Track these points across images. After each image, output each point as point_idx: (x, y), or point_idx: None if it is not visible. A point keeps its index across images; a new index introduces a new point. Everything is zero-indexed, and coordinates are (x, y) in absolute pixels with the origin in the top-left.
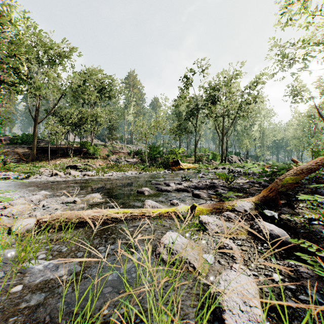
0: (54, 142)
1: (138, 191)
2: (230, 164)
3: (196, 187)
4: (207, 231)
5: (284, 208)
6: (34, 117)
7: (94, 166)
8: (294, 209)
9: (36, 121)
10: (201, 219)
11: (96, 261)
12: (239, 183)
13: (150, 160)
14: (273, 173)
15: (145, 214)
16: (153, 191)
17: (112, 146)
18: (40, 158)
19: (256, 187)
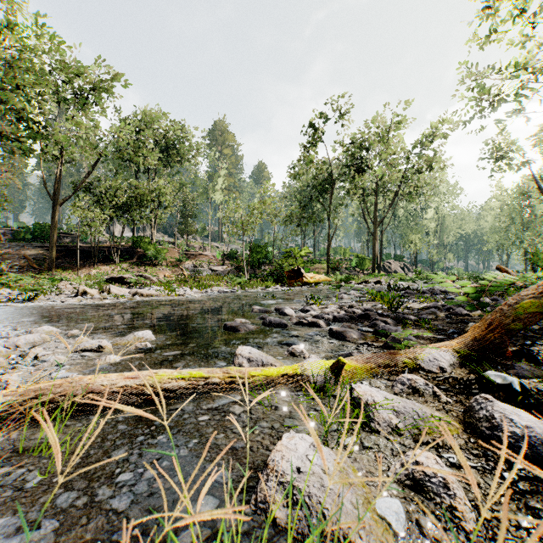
0: (88, 237)
1: (227, 326)
2: (387, 275)
3: (335, 317)
4: (373, 425)
5: (520, 364)
6: (53, 194)
7: (154, 279)
8: (539, 366)
9: (56, 201)
10: (358, 395)
11: (100, 528)
12: (411, 309)
13: (251, 268)
14: (485, 293)
15: (235, 379)
16: (255, 325)
17: (187, 245)
18: (63, 265)
19: (446, 317)
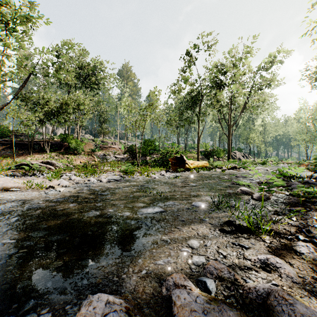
0: (34, 135)
1: None
2: (238, 161)
3: None
4: None
5: None
6: None
7: (59, 165)
8: None
9: None
10: None
11: None
12: None
13: (143, 156)
14: None
15: None
16: None
17: (103, 141)
18: (7, 154)
19: None
